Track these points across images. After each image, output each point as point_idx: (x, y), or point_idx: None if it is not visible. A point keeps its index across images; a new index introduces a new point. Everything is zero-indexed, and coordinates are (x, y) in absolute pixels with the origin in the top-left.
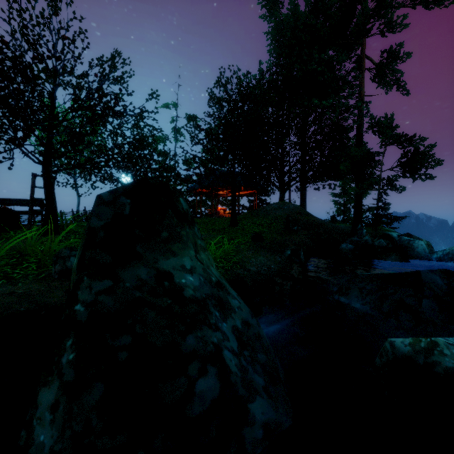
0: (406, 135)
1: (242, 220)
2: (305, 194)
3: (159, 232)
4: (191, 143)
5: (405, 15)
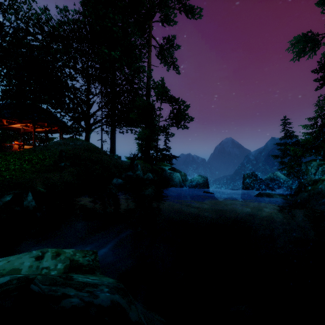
0: (174, 98)
1: (9, 155)
2: (114, 136)
3: None
4: None
5: (175, 16)
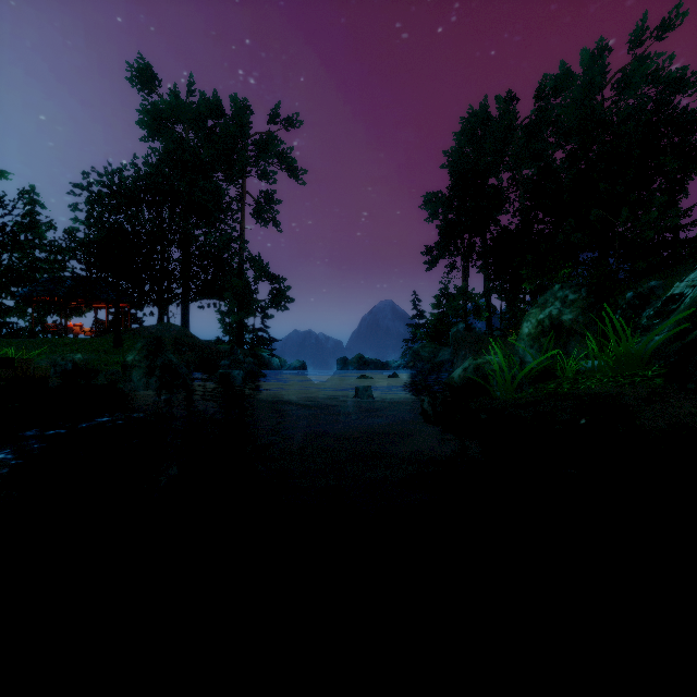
0: (274, 275)
1: (126, 342)
2: (188, 310)
3: (164, 349)
4: (64, 256)
5: (276, 172)
